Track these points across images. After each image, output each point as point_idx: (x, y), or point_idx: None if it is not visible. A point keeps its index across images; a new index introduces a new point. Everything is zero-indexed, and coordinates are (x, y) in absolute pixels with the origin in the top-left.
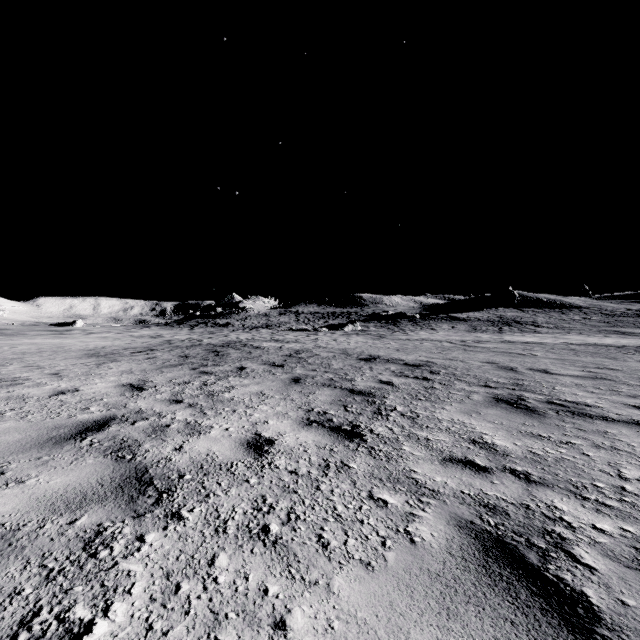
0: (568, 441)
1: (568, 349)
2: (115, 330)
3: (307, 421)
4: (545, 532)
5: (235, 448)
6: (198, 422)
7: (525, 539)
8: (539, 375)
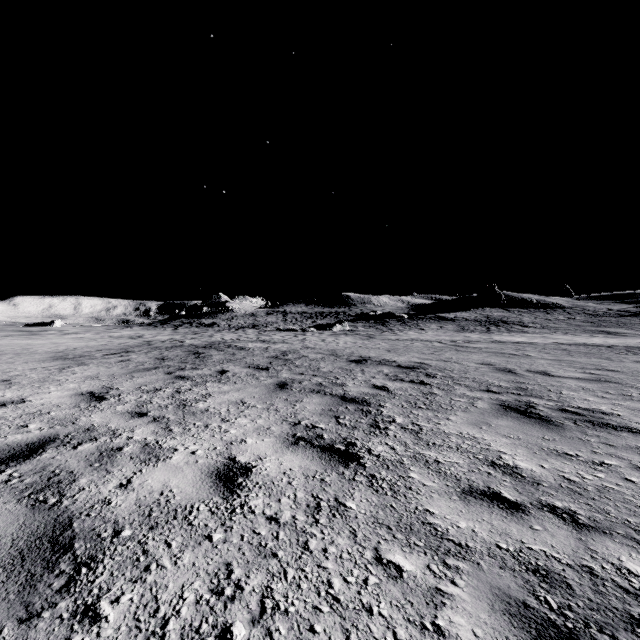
0: (601, 461)
1: (560, 349)
2: (94, 330)
3: (293, 438)
4: (633, 621)
5: (200, 481)
6: (159, 443)
7: (610, 637)
8: (541, 378)
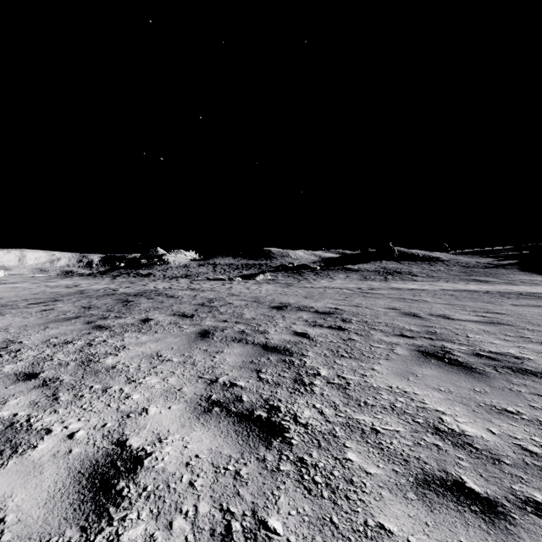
0: None
1: (448, 295)
2: (33, 280)
3: (206, 403)
4: None
5: (58, 493)
6: (30, 421)
7: None
8: (443, 321)
